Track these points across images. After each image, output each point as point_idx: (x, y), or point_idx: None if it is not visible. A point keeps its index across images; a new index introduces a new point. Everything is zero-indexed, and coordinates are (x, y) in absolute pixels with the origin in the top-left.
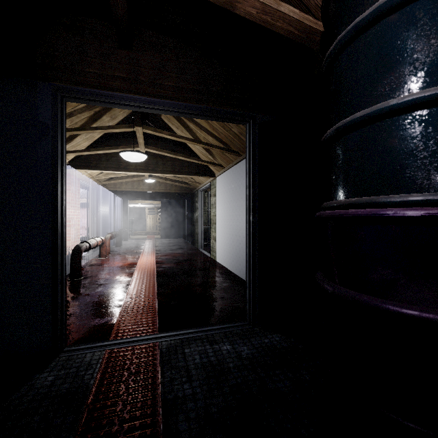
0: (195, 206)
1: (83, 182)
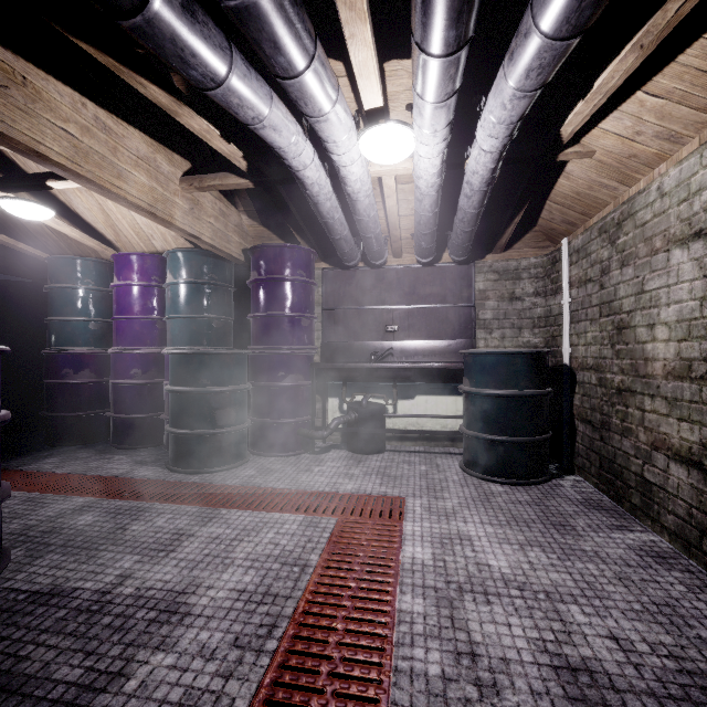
0: None
1: None
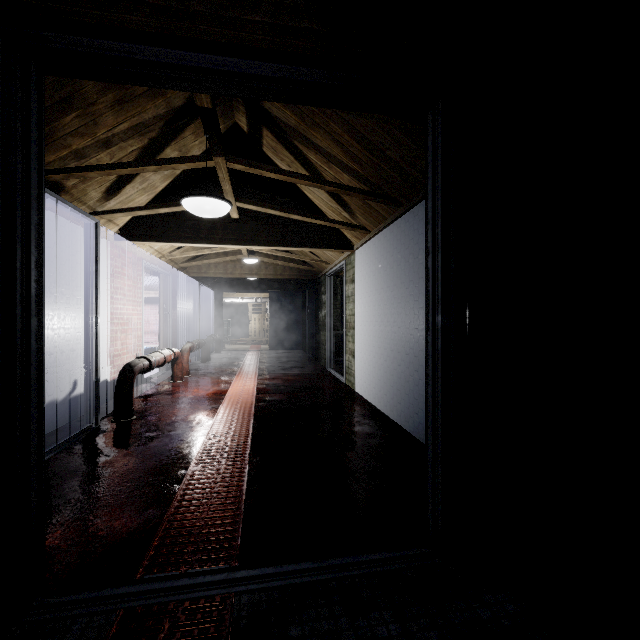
0: (320, 300)
1: (148, 263)
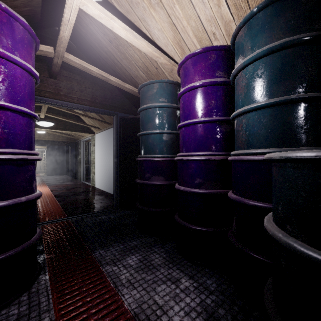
0: (78, 151)
1: None
